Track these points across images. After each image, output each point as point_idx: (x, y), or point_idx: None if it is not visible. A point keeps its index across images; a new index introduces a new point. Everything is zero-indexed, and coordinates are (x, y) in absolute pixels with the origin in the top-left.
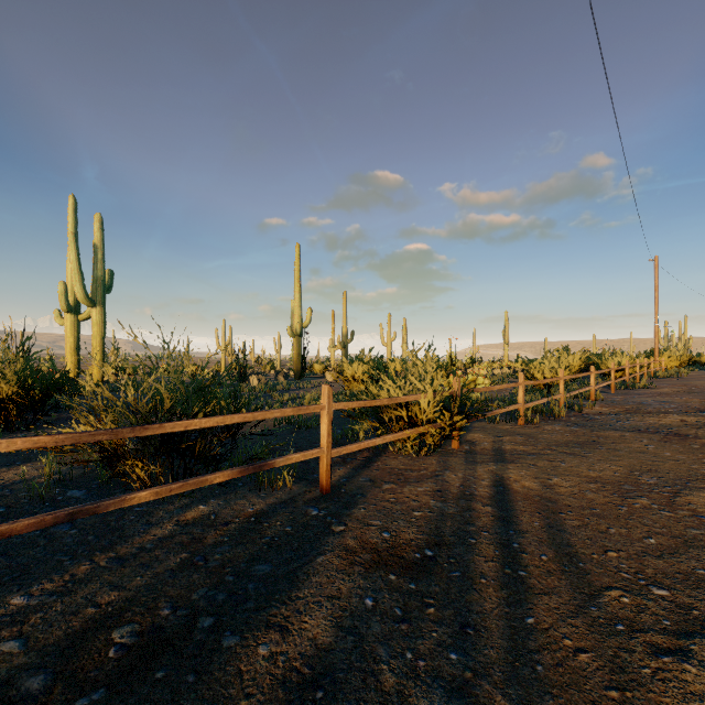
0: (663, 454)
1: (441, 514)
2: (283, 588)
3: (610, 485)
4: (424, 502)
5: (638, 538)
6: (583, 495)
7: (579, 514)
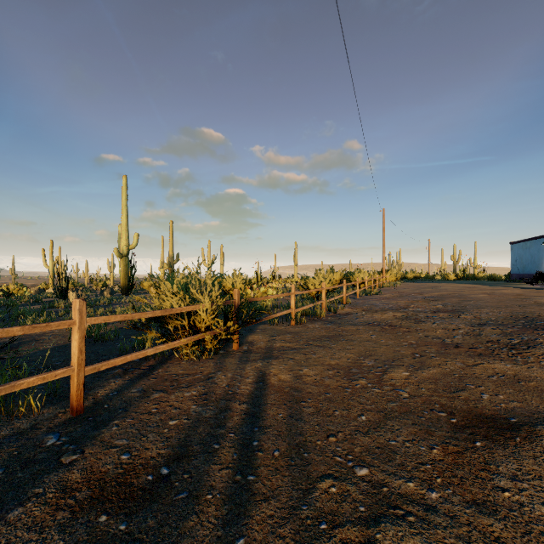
0: (380, 341)
1: (196, 420)
2: None
3: (343, 370)
4: (185, 409)
5: (354, 417)
6: (322, 381)
7: (316, 401)
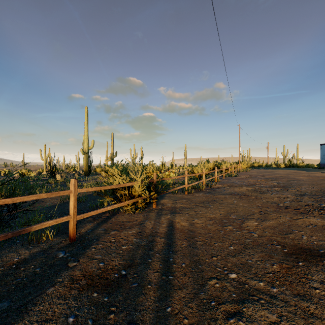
0: (239, 204)
1: (137, 246)
2: (10, 321)
3: (218, 220)
4: (130, 240)
5: (226, 247)
6: (206, 227)
7: (203, 237)
